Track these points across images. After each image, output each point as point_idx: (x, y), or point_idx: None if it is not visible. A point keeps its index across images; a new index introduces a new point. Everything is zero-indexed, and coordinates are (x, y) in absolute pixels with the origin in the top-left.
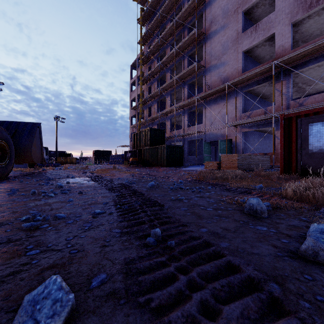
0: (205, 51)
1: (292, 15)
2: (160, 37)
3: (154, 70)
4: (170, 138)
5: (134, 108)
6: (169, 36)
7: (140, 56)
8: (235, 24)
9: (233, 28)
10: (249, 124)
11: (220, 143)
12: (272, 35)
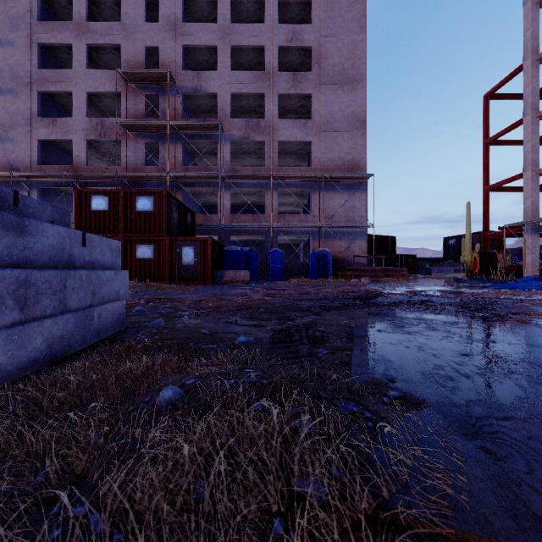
0: None
1: (87, 133)
2: None
3: None
4: None
5: None
6: None
7: None
8: (29, 100)
9: (26, 102)
10: None
11: None
12: (71, 140)
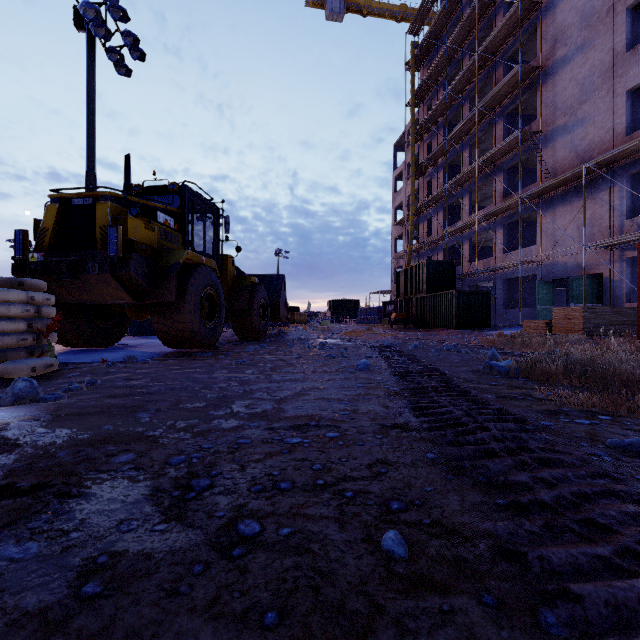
0: (542, 102)
1: None
2: (447, 91)
3: (437, 151)
4: (468, 275)
5: (401, 223)
6: (466, 83)
7: (411, 131)
8: (609, 37)
9: (603, 46)
10: None
11: (572, 282)
12: None
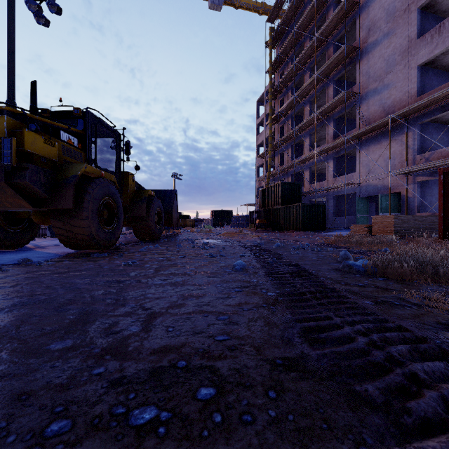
0: (360, 72)
1: None
2: (295, 62)
3: (288, 105)
4: (309, 193)
5: (262, 156)
6: (308, 57)
7: (270, 90)
8: (406, 28)
9: (402, 34)
10: (428, 170)
11: (381, 198)
12: None
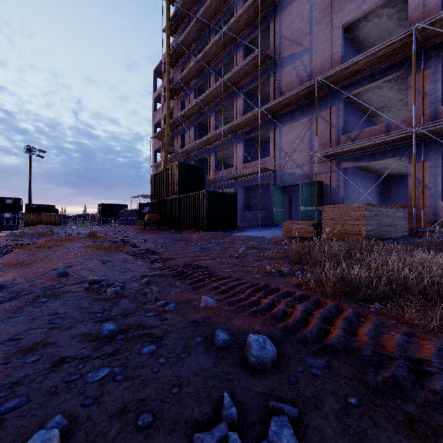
0: (274, 33)
1: None
2: (198, 15)
3: (189, 72)
4: (214, 182)
5: (159, 136)
6: (213, 14)
7: (167, 50)
8: None
9: None
10: (357, 153)
11: (302, 187)
12: None
